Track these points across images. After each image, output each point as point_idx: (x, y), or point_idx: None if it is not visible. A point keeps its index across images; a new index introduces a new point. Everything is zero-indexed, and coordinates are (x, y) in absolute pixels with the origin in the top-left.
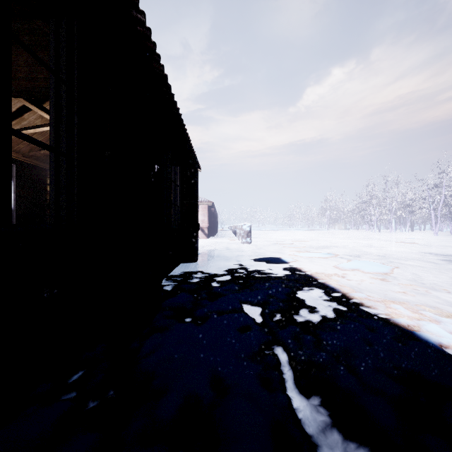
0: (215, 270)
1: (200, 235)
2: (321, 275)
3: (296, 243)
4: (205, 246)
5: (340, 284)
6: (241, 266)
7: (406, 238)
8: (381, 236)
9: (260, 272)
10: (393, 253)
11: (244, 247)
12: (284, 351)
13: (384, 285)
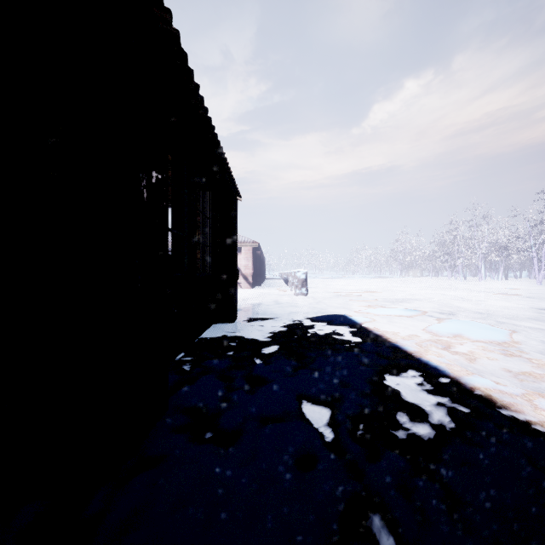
0: (258, 336)
1: (242, 284)
2: (411, 344)
3: (364, 294)
4: (249, 298)
5: (444, 360)
6: (295, 329)
7: (503, 288)
8: (470, 286)
9: (323, 339)
10: (497, 310)
11: (298, 300)
12: (387, 527)
13: (510, 362)
